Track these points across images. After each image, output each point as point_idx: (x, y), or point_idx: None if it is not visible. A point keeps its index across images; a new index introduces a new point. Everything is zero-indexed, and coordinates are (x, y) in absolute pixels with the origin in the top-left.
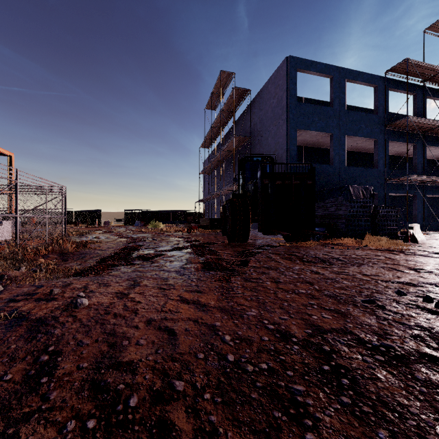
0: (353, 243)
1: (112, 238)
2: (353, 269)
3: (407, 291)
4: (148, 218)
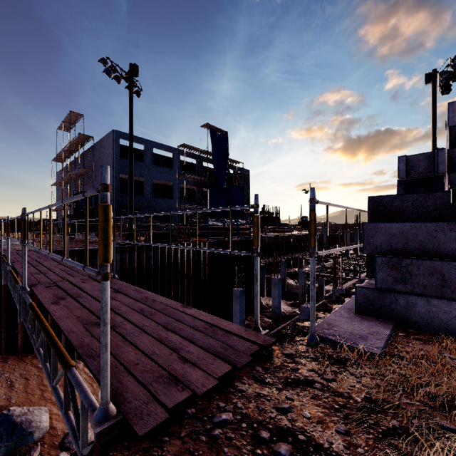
0: None
1: None
2: None
3: None
4: None
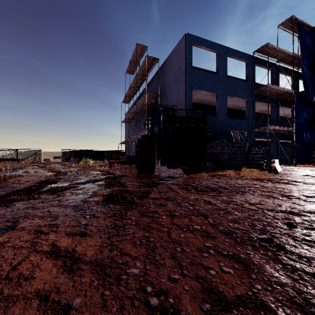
0: (234, 174)
1: (40, 172)
2: (239, 197)
3: (294, 222)
4: (81, 156)
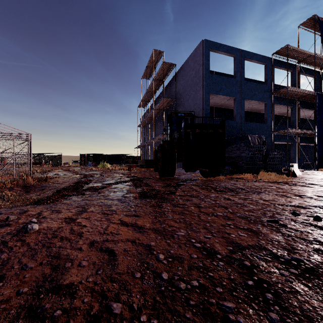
0: (251, 177)
1: (68, 174)
2: (255, 196)
3: (299, 212)
4: (98, 160)
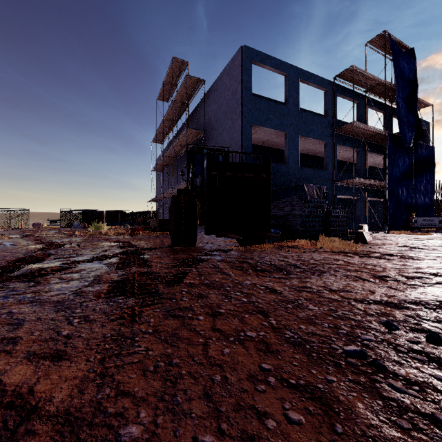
0: (308, 245)
1: (21, 244)
2: (316, 280)
3: (395, 320)
4: (91, 219)
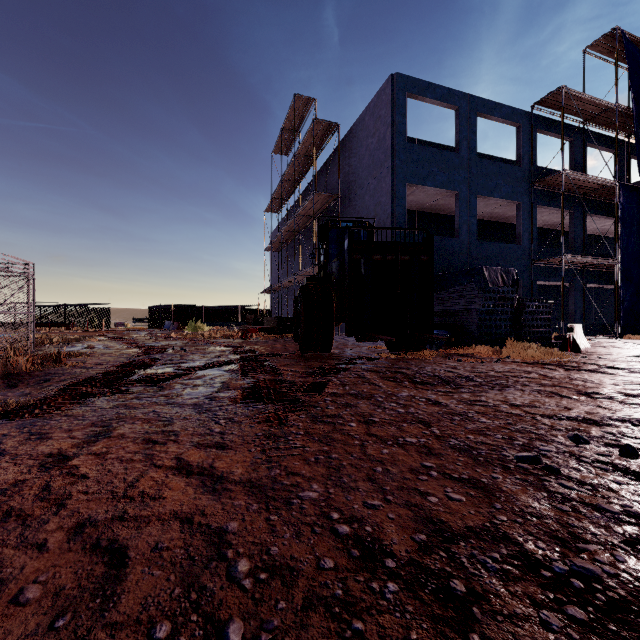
0: (489, 353)
1: (115, 348)
2: (494, 395)
3: (588, 436)
4: (186, 317)
